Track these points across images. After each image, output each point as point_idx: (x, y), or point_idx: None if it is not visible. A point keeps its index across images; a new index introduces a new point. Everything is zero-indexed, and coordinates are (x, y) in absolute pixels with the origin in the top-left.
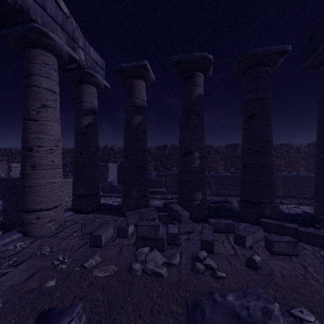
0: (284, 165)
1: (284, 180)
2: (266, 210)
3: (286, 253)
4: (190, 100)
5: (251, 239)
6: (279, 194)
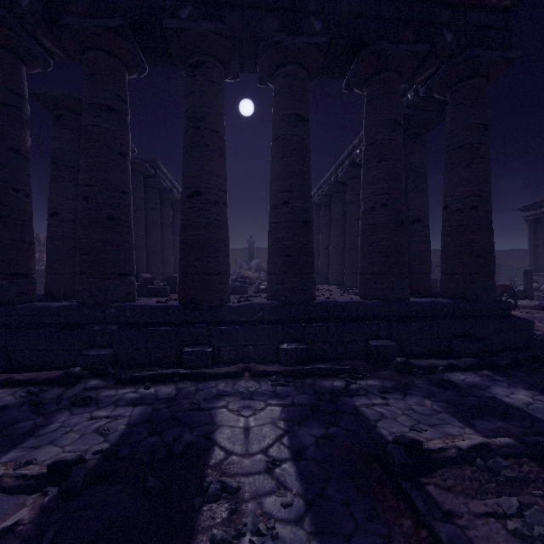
0: None
1: None
2: None
3: None
4: None
5: None
6: None
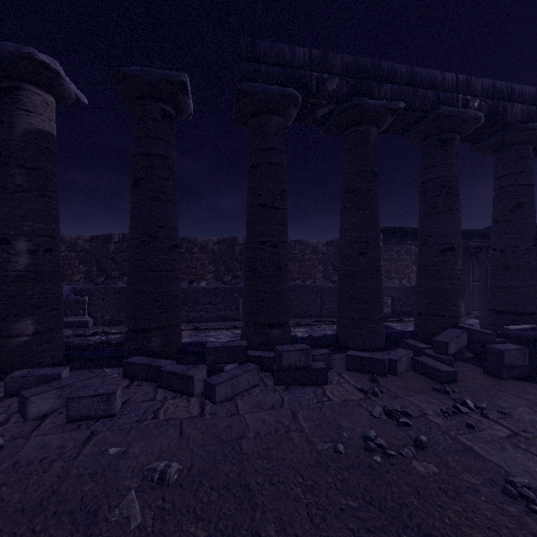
0: (298, 271)
1: None
2: (153, 341)
3: (93, 415)
4: (8, 136)
5: (51, 400)
6: None
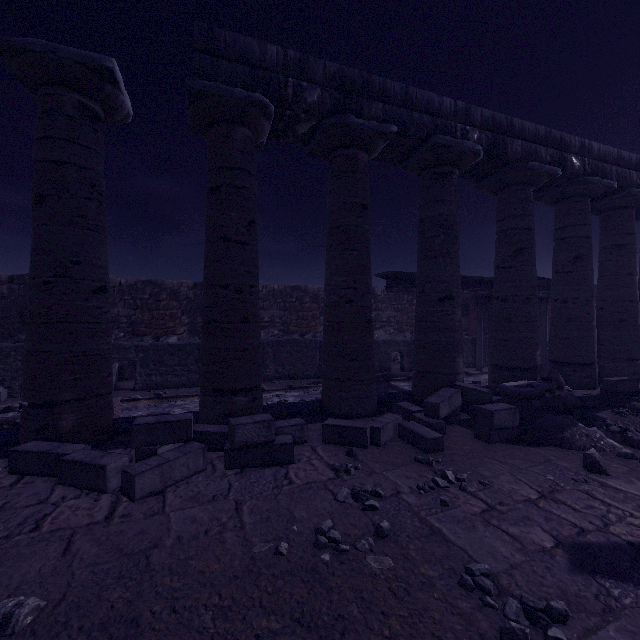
0: (296, 324)
1: (277, 350)
2: (63, 419)
3: None
4: None
5: None
6: (268, 375)
